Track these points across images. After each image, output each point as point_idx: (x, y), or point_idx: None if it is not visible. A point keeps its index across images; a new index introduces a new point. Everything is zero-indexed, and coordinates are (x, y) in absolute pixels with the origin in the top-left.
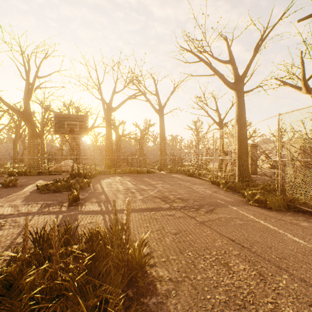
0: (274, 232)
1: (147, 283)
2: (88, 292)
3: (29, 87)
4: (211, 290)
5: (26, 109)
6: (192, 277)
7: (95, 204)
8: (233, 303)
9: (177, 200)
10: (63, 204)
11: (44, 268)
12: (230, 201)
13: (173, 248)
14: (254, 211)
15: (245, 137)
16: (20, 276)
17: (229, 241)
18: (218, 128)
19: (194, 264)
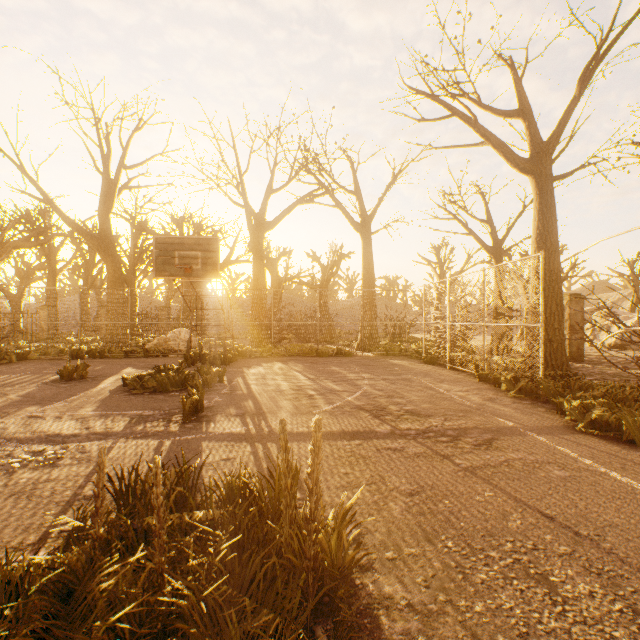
0: None
1: (358, 611)
2: (229, 624)
3: (109, 187)
4: None
5: (103, 230)
6: (463, 605)
7: (235, 420)
8: None
9: (406, 416)
10: (171, 417)
11: (136, 560)
12: (529, 422)
13: (409, 528)
14: (591, 448)
15: (557, 278)
16: (89, 574)
17: (541, 518)
18: (488, 261)
19: (464, 573)
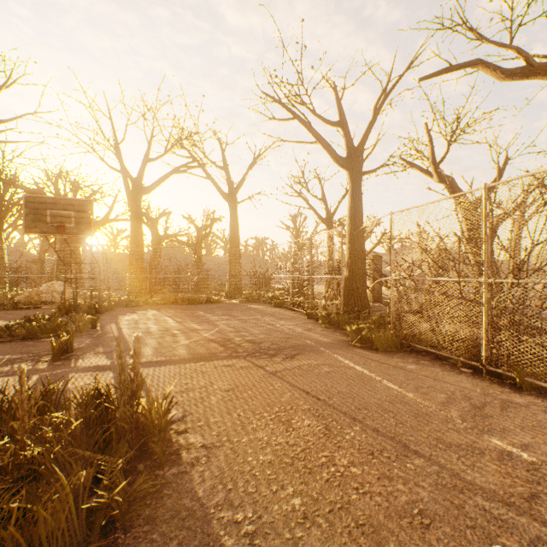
0: (368, 379)
1: (170, 453)
2: (74, 467)
3: None
4: (257, 452)
5: None
6: (236, 440)
7: (103, 356)
8: (280, 462)
9: (245, 344)
10: (41, 358)
11: (1, 445)
12: (325, 342)
13: (219, 408)
14: (353, 354)
15: (362, 244)
16: None
17: (303, 394)
18: None
19: (243, 426)
